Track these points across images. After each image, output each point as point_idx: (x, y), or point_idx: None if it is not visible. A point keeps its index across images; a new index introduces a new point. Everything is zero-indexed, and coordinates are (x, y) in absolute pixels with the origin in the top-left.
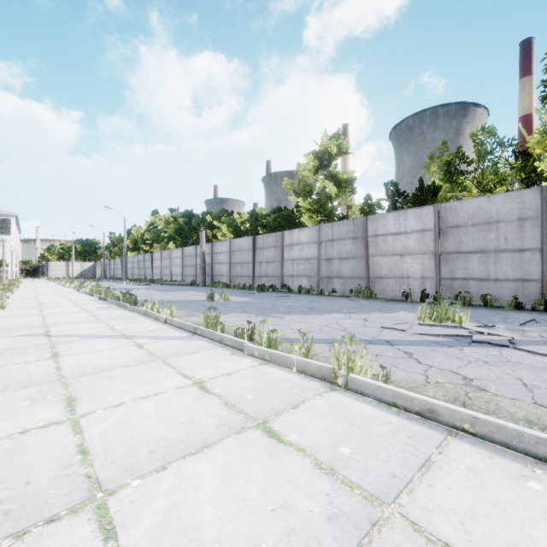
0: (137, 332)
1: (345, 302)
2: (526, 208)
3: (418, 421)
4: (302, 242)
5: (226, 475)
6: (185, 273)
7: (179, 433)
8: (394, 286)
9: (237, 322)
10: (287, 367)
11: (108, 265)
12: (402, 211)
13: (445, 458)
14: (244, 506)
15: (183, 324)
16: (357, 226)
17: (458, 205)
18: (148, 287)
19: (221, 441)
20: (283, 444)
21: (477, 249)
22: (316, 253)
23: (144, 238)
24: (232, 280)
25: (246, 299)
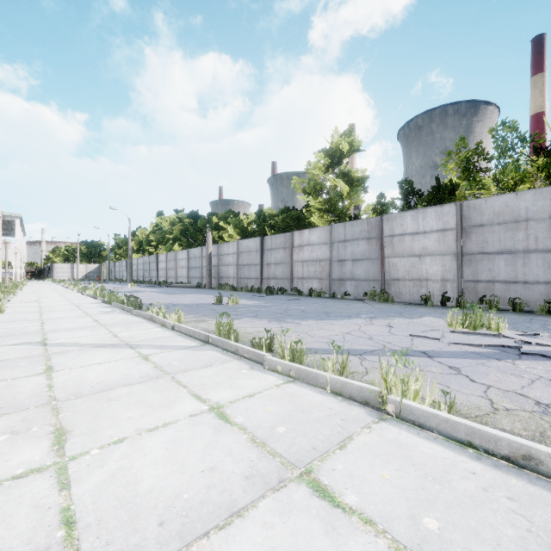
0: (142, 340)
1: (361, 306)
2: None
3: (511, 471)
4: (312, 243)
5: None
6: (191, 275)
7: (197, 489)
8: (412, 289)
9: (250, 329)
10: (318, 386)
11: (112, 267)
12: (421, 210)
13: None
14: None
15: (192, 331)
16: (372, 225)
17: (483, 203)
18: (153, 289)
19: (256, 504)
20: (341, 511)
21: (503, 250)
22: (328, 254)
23: (149, 239)
24: (240, 283)
25: (256, 302)
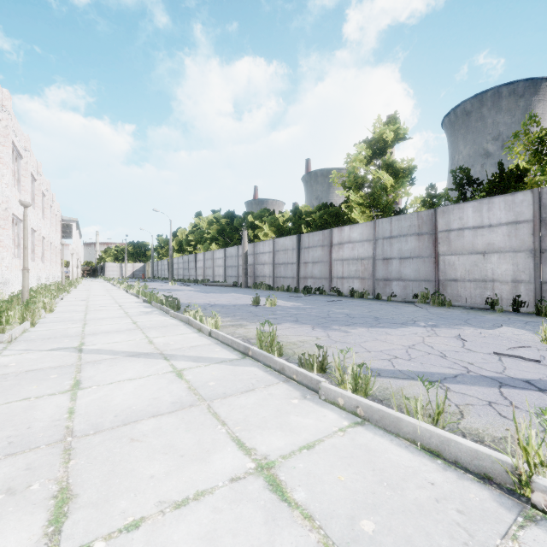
0: (177, 348)
1: (414, 311)
2: None
3: None
4: (353, 240)
5: None
6: (228, 274)
7: None
8: (473, 291)
9: (293, 337)
10: (401, 436)
11: (156, 266)
12: (486, 200)
13: None
14: None
15: (230, 340)
16: (423, 219)
17: None
18: (191, 288)
19: None
20: None
21: None
22: (371, 252)
23: (188, 239)
24: (275, 282)
25: (294, 304)
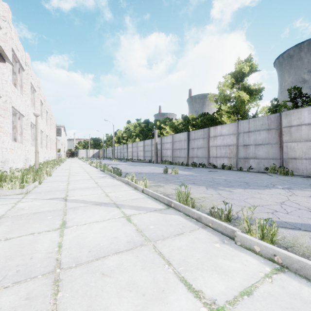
0: (123, 200)
1: (269, 178)
2: None
3: None
4: (223, 134)
5: None
6: (145, 155)
7: None
8: (308, 166)
9: (196, 194)
10: None
11: (105, 151)
12: None
13: None
14: None
15: (157, 195)
16: (271, 120)
17: None
18: (125, 163)
19: None
20: None
21: None
22: (235, 141)
23: (123, 136)
24: (174, 160)
25: (188, 173)
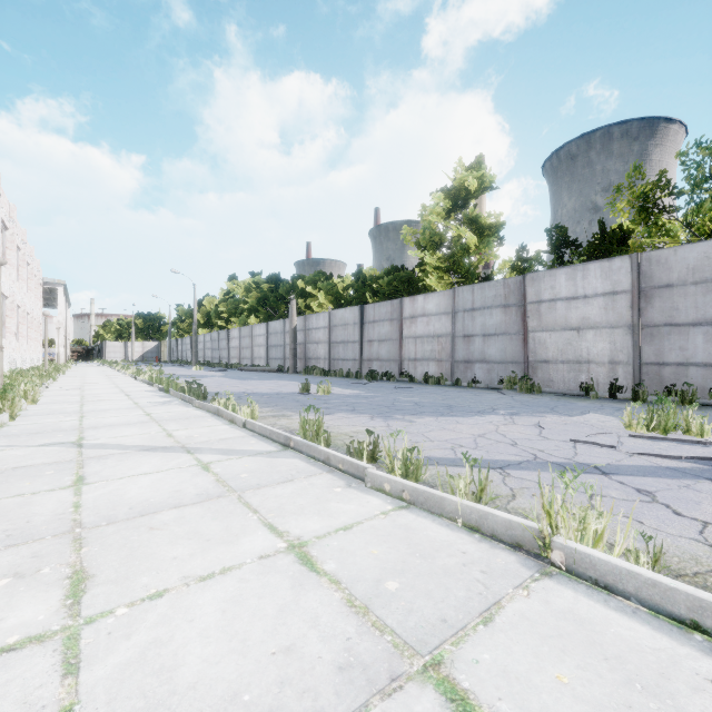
0: (203, 441)
1: (496, 398)
2: None
3: None
4: (428, 312)
5: None
6: (271, 356)
7: (264, 687)
8: (566, 375)
9: (346, 428)
10: (444, 516)
11: (174, 345)
12: (580, 265)
13: None
14: None
15: (269, 431)
16: (510, 288)
17: (670, 254)
18: (223, 374)
19: None
20: None
21: (702, 320)
22: (449, 328)
23: (218, 310)
24: (332, 365)
25: (353, 392)
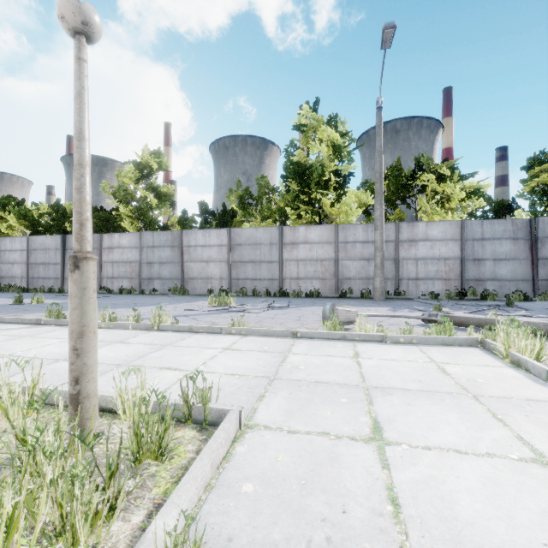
0: None
1: (164, 298)
2: (273, 237)
3: (186, 333)
4: (123, 246)
5: (111, 350)
6: None
7: None
8: (202, 285)
9: None
10: (126, 329)
11: None
12: (208, 230)
13: (190, 337)
14: (121, 352)
15: (20, 319)
16: (175, 237)
17: (241, 231)
18: None
19: (103, 347)
20: (131, 344)
21: (251, 260)
22: (138, 257)
23: None
24: (31, 283)
25: (63, 301)
